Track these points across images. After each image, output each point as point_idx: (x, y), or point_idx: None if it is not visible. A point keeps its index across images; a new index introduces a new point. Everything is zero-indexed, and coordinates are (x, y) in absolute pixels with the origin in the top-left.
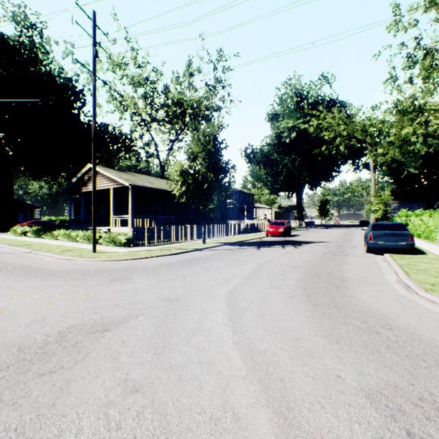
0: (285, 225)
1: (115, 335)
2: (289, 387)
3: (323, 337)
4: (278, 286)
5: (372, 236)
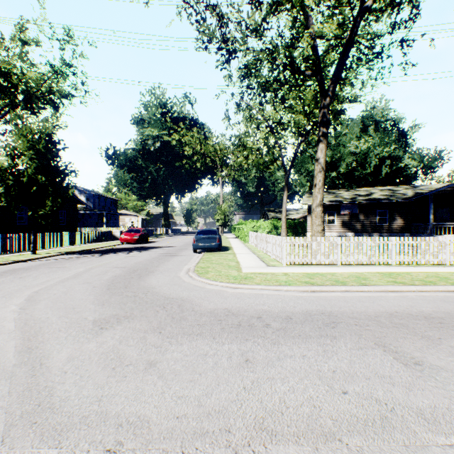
0: (141, 232)
1: None
2: (44, 329)
3: (96, 304)
4: (91, 282)
5: (196, 240)
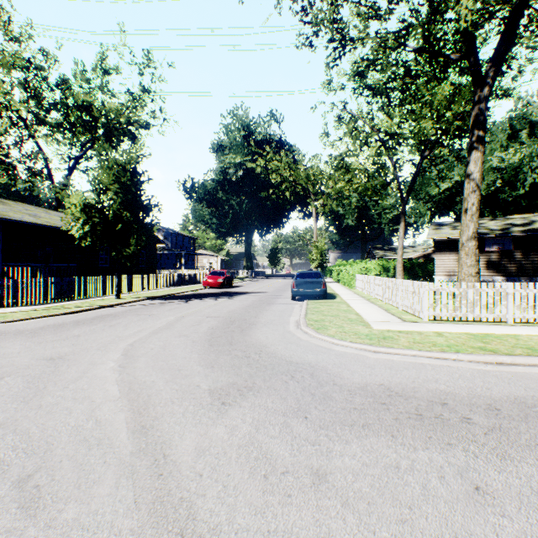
0: (225, 275)
1: None
2: (153, 398)
3: (203, 365)
4: (187, 334)
5: (295, 285)
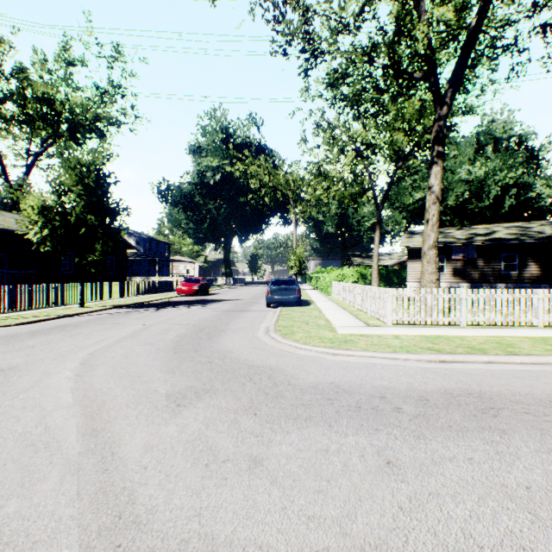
0: (201, 282)
1: None
2: (108, 404)
3: (165, 371)
4: (152, 342)
5: (270, 292)
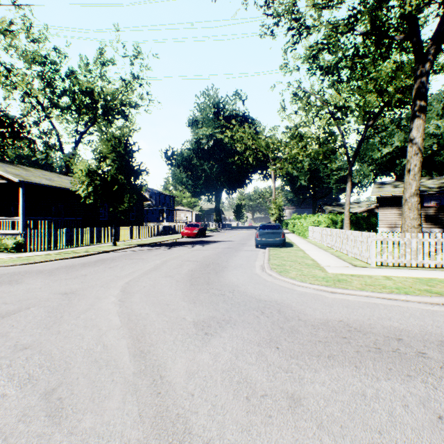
0: (199, 227)
1: (4, 322)
2: (148, 328)
3: (187, 301)
4: (171, 275)
5: (259, 235)
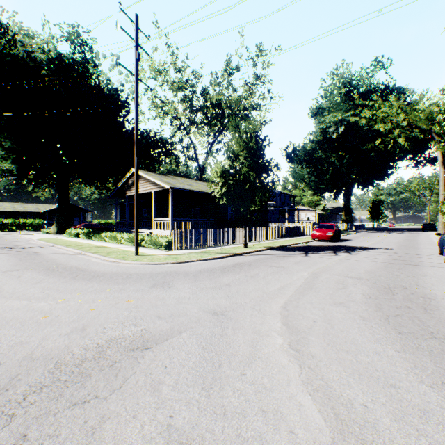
0: (333, 228)
1: (156, 355)
2: None
3: (432, 386)
4: (342, 302)
5: None
